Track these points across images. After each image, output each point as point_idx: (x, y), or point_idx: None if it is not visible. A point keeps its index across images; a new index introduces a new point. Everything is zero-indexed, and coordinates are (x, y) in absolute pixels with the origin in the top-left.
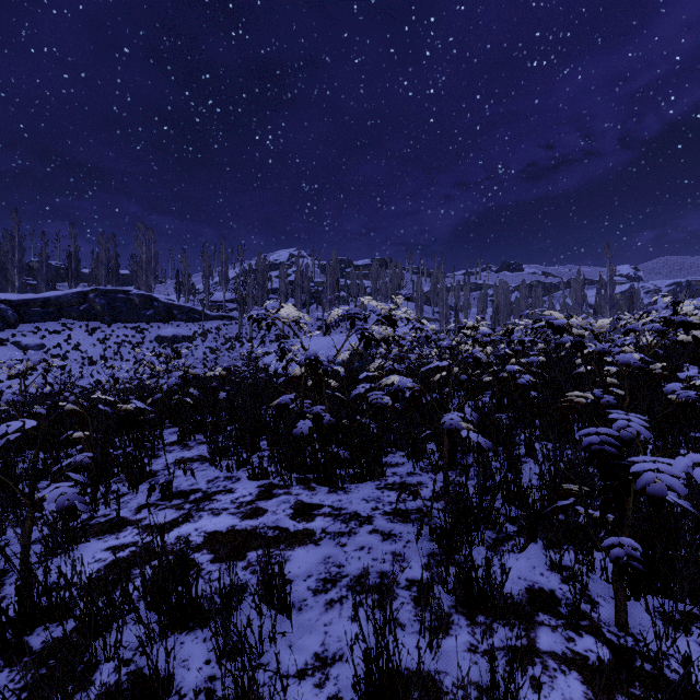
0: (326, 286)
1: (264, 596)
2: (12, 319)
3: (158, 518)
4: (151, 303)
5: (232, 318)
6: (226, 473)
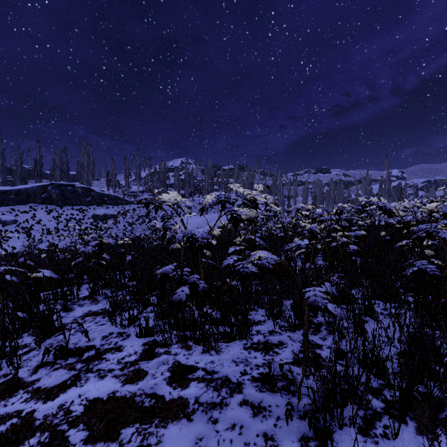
0: (205, 182)
1: None
2: None
3: (49, 381)
4: (89, 193)
5: (143, 203)
6: (120, 328)
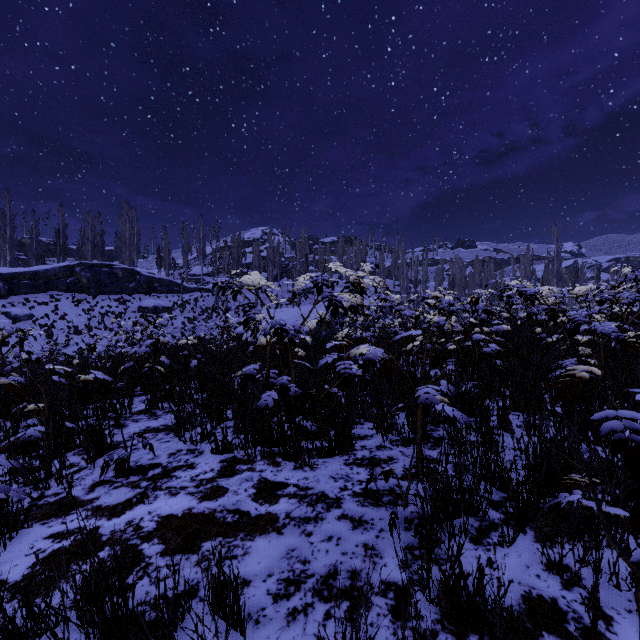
0: (296, 260)
1: (215, 605)
2: (3, 291)
3: (110, 499)
4: (133, 276)
5: (209, 291)
6: (190, 445)
